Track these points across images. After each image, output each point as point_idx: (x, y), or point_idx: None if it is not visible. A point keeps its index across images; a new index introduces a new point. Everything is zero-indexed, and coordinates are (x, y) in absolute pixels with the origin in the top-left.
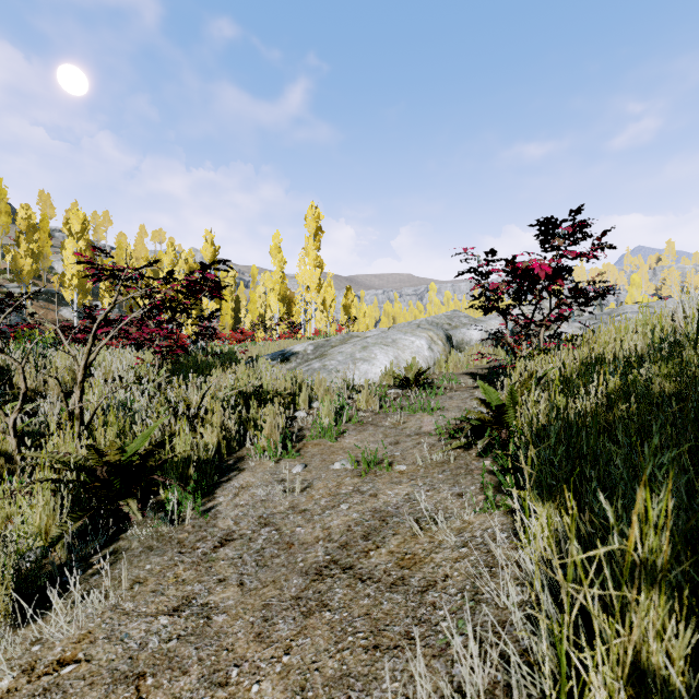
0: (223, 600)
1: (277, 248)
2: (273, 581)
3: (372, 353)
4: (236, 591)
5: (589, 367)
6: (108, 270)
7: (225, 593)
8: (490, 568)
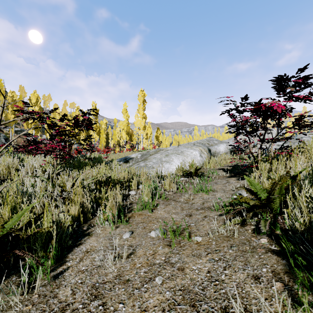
0: None
1: (125, 110)
2: None
3: (171, 158)
4: None
5: None
6: (29, 113)
7: None
8: None
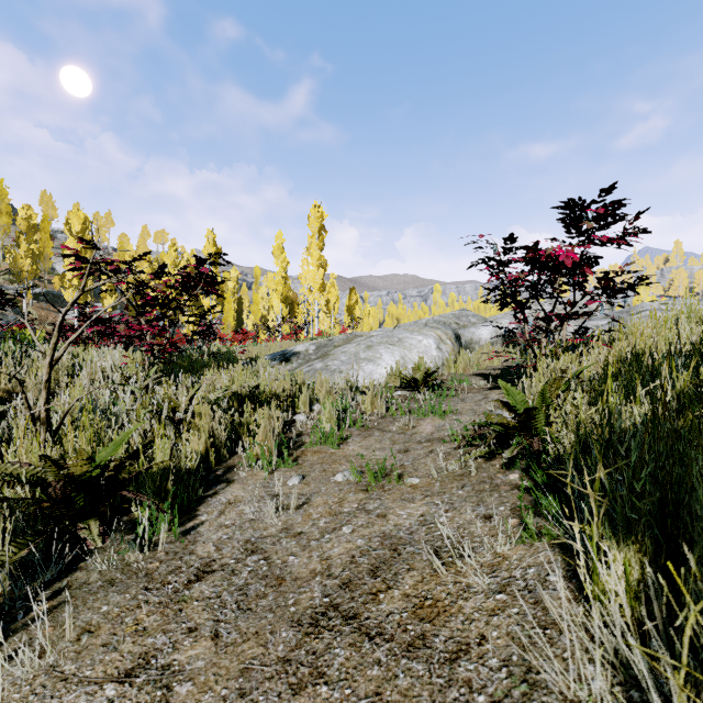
0: (190, 659)
1: (280, 248)
2: (256, 633)
3: (378, 352)
4: (208, 646)
5: (629, 365)
6: (94, 262)
7: (194, 649)
8: (543, 629)
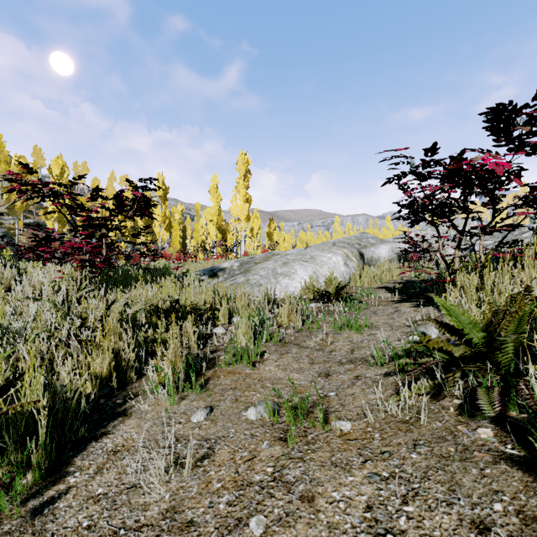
0: None
1: (215, 188)
2: None
3: (293, 268)
4: None
5: None
6: (31, 184)
7: None
8: None
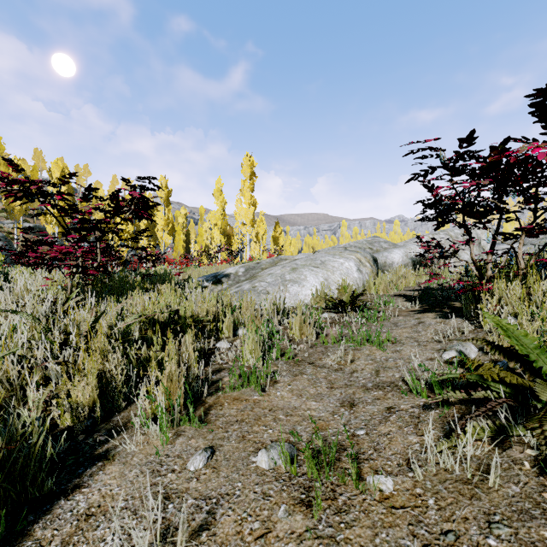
0: None
1: (219, 191)
2: None
3: (302, 274)
4: None
5: None
6: (16, 183)
7: None
8: None
